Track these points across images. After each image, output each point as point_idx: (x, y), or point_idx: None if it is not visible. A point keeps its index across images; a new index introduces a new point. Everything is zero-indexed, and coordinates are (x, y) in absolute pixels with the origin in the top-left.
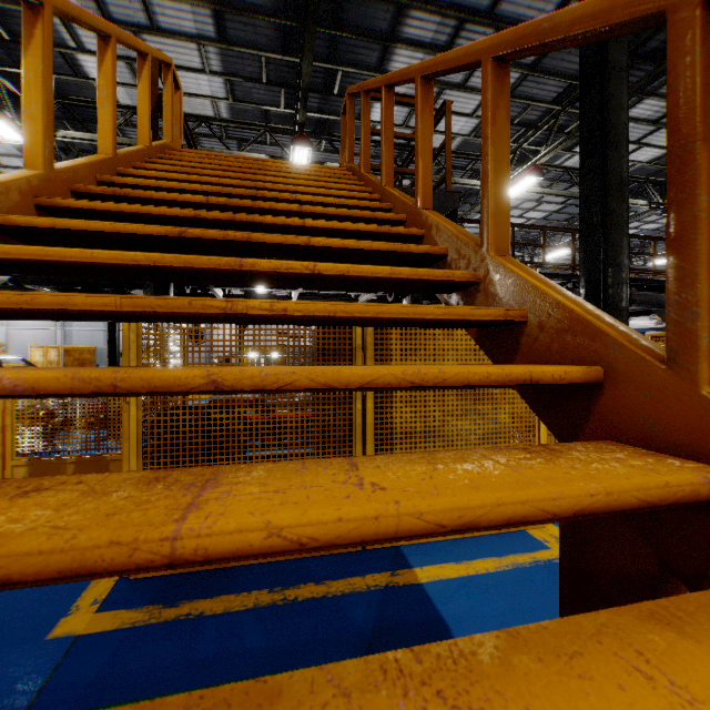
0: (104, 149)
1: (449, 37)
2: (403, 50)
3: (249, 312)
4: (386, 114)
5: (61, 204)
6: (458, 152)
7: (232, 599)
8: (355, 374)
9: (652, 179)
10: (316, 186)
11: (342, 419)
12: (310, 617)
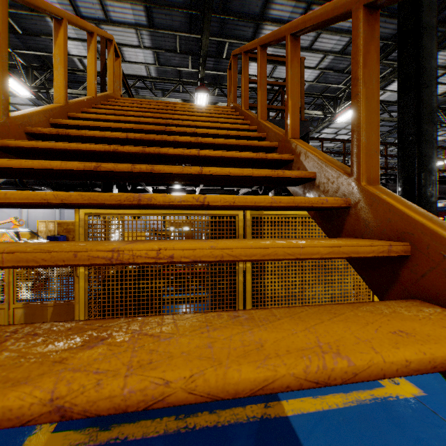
0: (58, 99)
1: (301, 15)
2: (269, 26)
3: (135, 261)
4: (261, 67)
5: (10, 144)
6: (305, 93)
7: (148, 424)
8: (245, 379)
9: (441, 106)
10: (210, 121)
11: (228, 288)
12: (204, 445)
